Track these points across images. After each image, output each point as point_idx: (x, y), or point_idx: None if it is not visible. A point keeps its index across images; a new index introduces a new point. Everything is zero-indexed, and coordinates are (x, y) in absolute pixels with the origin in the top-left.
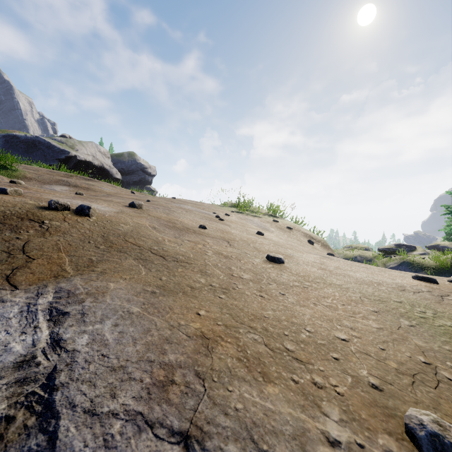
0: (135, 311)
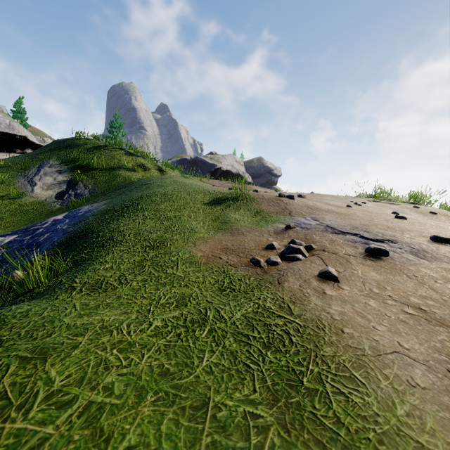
0: (338, 221)
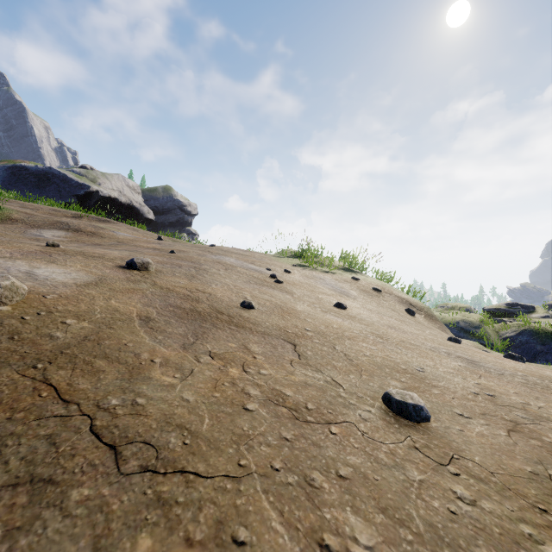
0: None
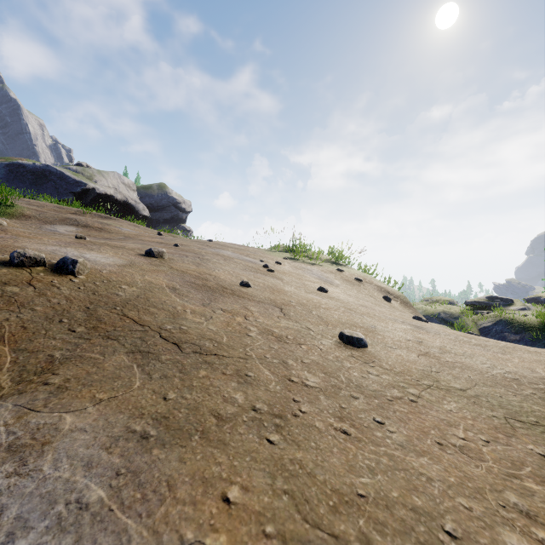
0: (94, 500)
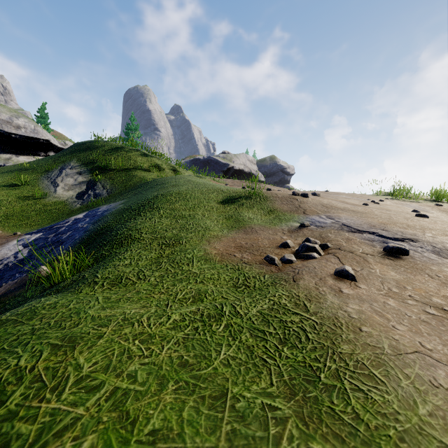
0: (355, 219)
